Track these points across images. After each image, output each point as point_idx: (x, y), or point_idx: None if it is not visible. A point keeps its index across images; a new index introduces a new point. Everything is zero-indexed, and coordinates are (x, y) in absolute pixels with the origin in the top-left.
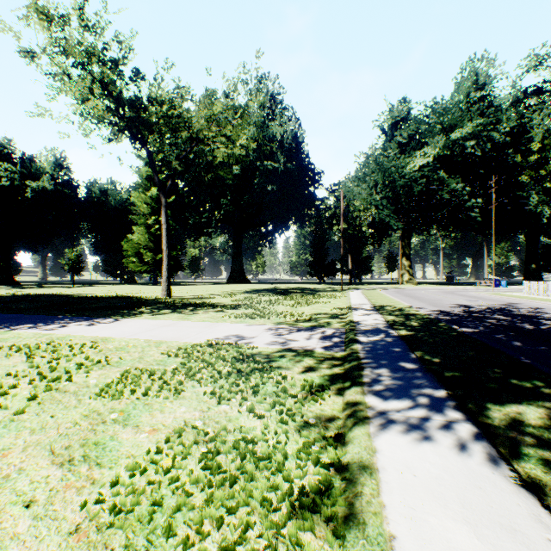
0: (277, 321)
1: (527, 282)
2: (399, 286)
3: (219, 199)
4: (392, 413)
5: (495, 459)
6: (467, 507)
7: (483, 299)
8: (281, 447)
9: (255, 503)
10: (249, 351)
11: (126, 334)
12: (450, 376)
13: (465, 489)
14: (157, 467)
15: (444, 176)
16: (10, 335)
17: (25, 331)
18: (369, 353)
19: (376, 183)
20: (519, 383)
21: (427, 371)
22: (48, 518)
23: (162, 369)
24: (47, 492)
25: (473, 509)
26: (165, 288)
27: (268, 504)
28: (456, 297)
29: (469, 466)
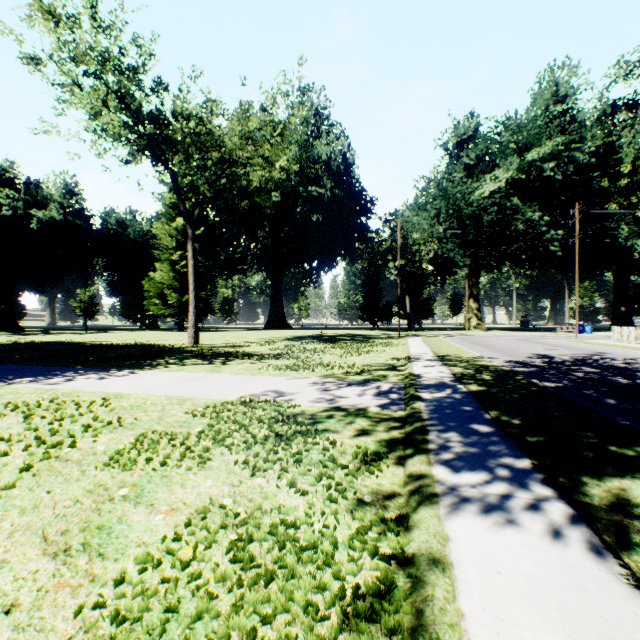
0: (323, 374)
1: (616, 328)
2: (466, 332)
3: (255, 231)
4: (465, 489)
5: (599, 550)
6: (570, 617)
7: (565, 347)
8: (329, 533)
9: (296, 608)
10: (290, 410)
11: (145, 389)
12: (534, 442)
13: (565, 591)
14: (174, 560)
15: (519, 203)
16: (7, 390)
17: (25, 385)
18: (434, 413)
19: (439, 212)
20: (619, 451)
21: (505, 435)
22: (32, 629)
23: (185, 432)
24: (34, 593)
25: (577, 619)
26: (192, 335)
27: (313, 611)
28: (534, 345)
29: (567, 559)
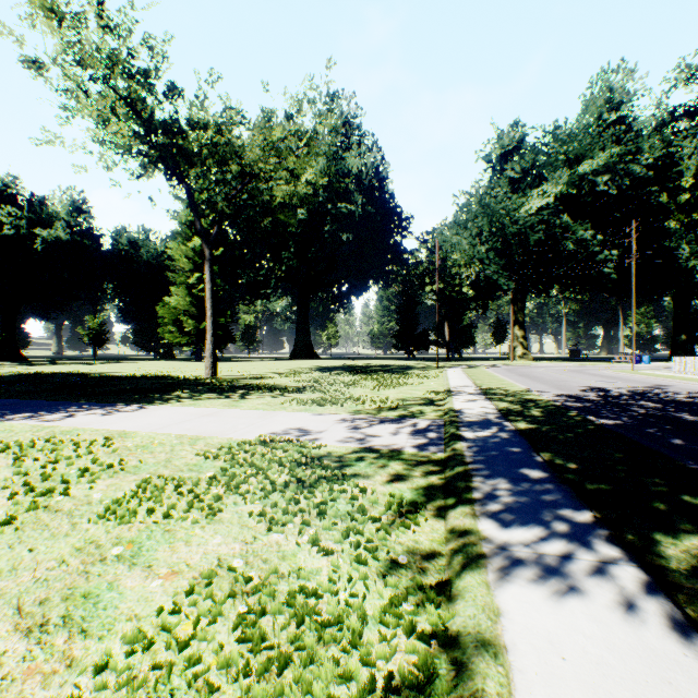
0: (353, 409)
1: (678, 358)
2: (511, 362)
3: (279, 251)
4: (518, 549)
5: (683, 629)
6: None
7: (621, 379)
8: (356, 604)
9: None
10: (315, 451)
11: (153, 427)
12: (595, 490)
13: (646, 685)
14: (170, 640)
15: (569, 221)
16: None
17: (20, 422)
18: (479, 455)
19: (481, 231)
20: (694, 501)
21: (561, 482)
22: None
23: (194, 478)
24: None
25: None
26: (210, 366)
27: None
28: (586, 377)
29: (646, 641)
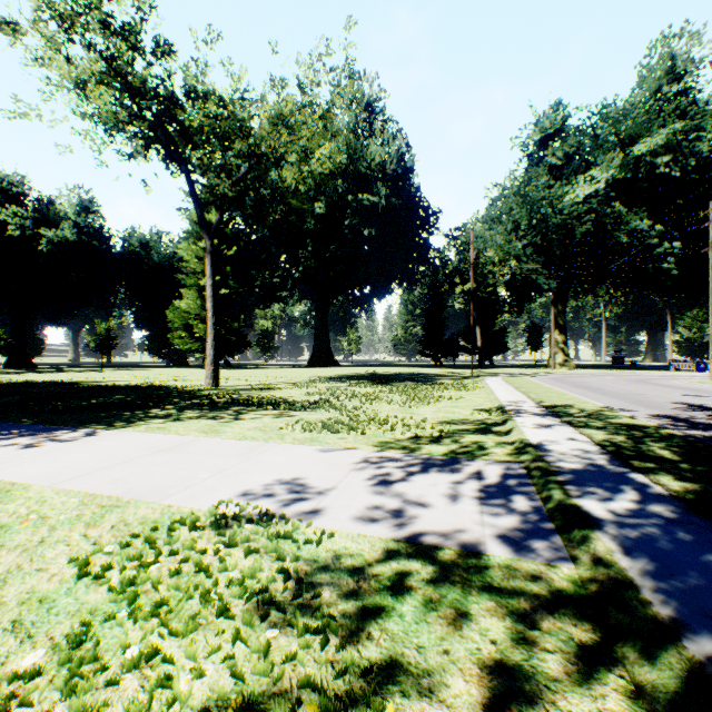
0: (379, 440)
1: None
2: (552, 370)
3: (296, 251)
4: None
5: None
6: None
7: (710, 392)
8: None
9: None
10: (308, 553)
11: (67, 474)
12: None
13: None
14: None
15: (621, 209)
16: None
17: None
18: (671, 587)
19: (517, 225)
20: None
21: None
22: None
23: None
24: None
25: None
26: (210, 374)
27: None
28: (661, 389)
29: None
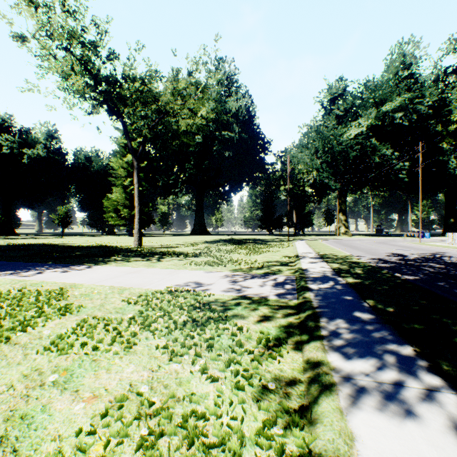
0: (233, 268)
1: (450, 234)
2: (337, 237)
3: (184, 164)
4: (360, 378)
5: None
6: None
7: (413, 248)
8: (236, 427)
9: None
10: (206, 299)
11: (95, 280)
12: (411, 329)
13: None
14: None
15: (376, 143)
16: None
17: (4, 277)
18: (322, 301)
19: (317, 150)
20: None
21: (385, 322)
22: None
23: (119, 318)
24: None
25: None
26: (137, 239)
27: None
28: (389, 247)
29: None
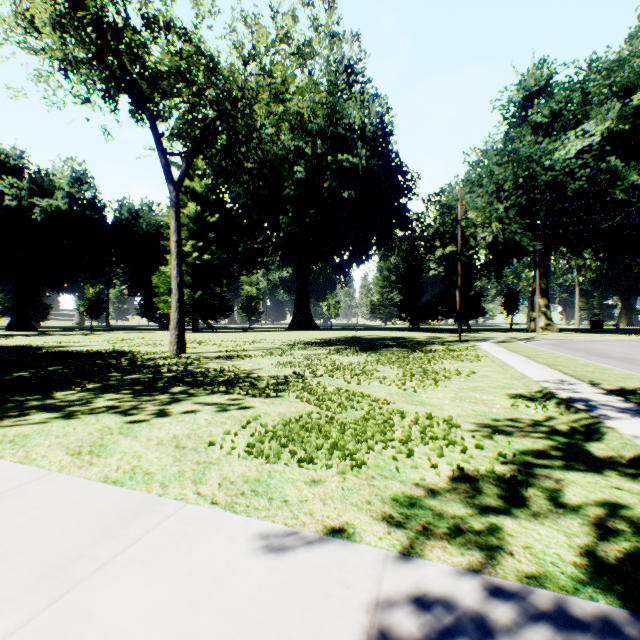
0: (394, 491)
1: None
2: (537, 335)
3: (277, 217)
4: None
5: None
6: None
7: None
8: None
9: None
10: None
11: None
12: None
13: None
14: None
15: (618, 164)
16: None
17: None
18: None
19: (498, 188)
20: None
21: None
22: None
23: None
24: None
25: None
26: (174, 340)
27: None
28: None
29: None
